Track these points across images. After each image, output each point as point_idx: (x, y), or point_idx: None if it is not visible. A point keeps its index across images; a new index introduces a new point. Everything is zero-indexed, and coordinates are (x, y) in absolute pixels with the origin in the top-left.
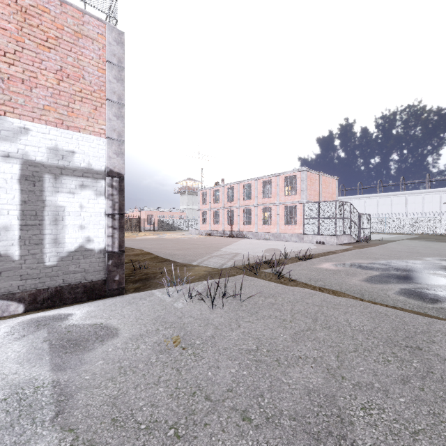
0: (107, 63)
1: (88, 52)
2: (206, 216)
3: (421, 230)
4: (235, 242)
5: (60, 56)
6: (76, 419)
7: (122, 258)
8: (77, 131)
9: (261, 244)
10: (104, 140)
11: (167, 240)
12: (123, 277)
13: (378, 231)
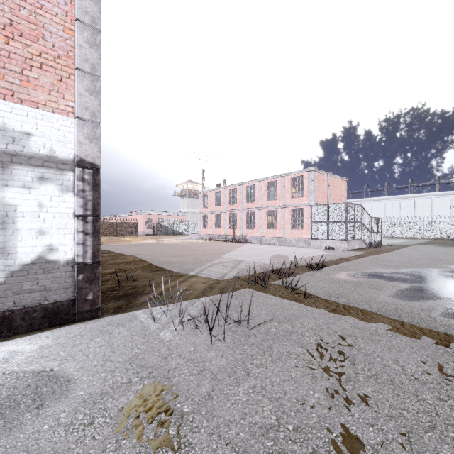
0: (76, 21)
1: (51, 6)
2: (207, 219)
3: (432, 234)
4: (238, 248)
5: (9, 6)
6: None
7: (97, 271)
8: (34, 107)
9: (266, 249)
10: (72, 120)
11: (165, 245)
12: (98, 295)
13: (386, 236)
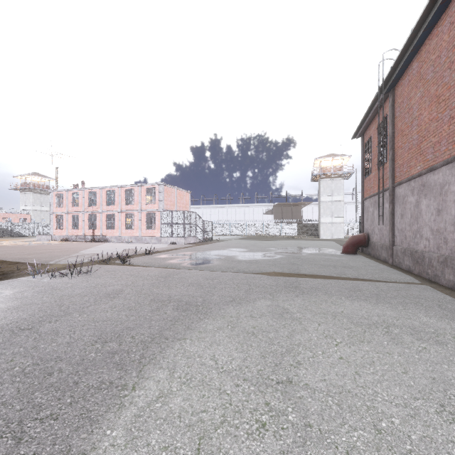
0: None
1: None
2: (62, 220)
3: (250, 232)
4: (97, 246)
5: None
6: (5, 307)
7: None
8: None
9: (123, 246)
10: None
11: (7, 247)
12: None
13: (226, 234)
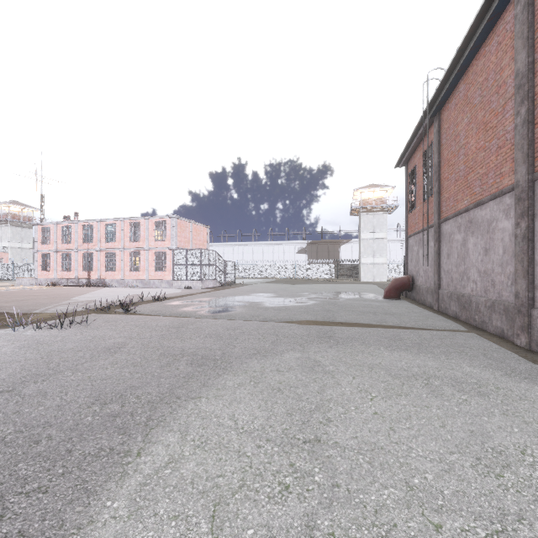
0: None
1: None
2: (49, 260)
3: (280, 275)
4: (93, 291)
5: None
6: None
7: None
8: None
9: (126, 291)
10: None
11: None
12: None
13: (251, 277)
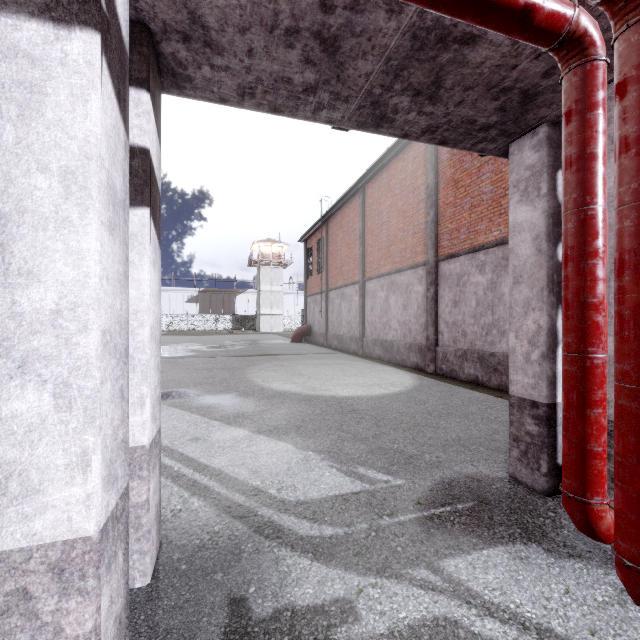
0: None
1: None
2: None
3: (169, 327)
4: None
5: None
6: None
7: None
8: None
9: None
10: None
11: None
12: None
13: None
